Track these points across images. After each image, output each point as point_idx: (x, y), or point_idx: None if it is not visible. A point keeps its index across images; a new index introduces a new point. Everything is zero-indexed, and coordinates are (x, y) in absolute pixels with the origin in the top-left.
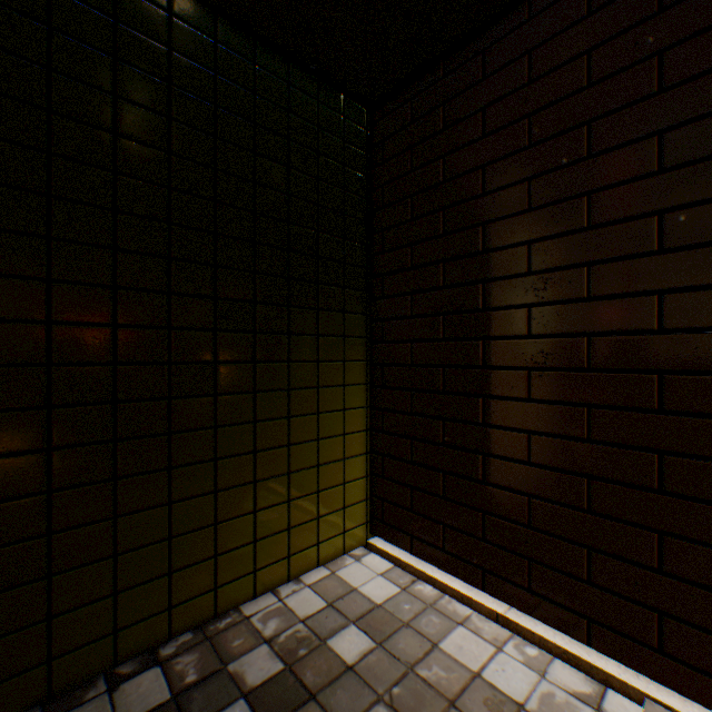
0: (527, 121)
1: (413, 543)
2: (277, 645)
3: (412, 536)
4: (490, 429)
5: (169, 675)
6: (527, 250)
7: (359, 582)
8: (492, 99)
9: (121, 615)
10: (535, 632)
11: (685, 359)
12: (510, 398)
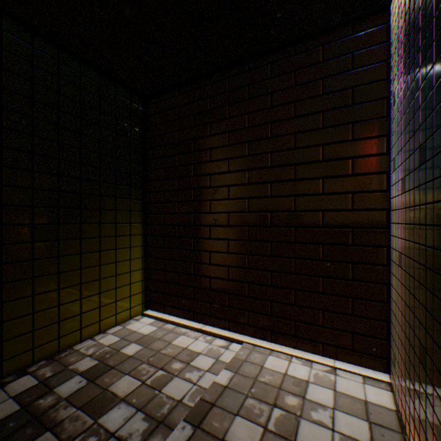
0: (210, 125)
1: (165, 308)
2: (95, 356)
3: (165, 305)
4: (196, 252)
5: (36, 376)
6: (210, 178)
7: (138, 328)
8: (197, 112)
9: (5, 353)
10: (212, 331)
11: (254, 222)
12: (203, 238)
